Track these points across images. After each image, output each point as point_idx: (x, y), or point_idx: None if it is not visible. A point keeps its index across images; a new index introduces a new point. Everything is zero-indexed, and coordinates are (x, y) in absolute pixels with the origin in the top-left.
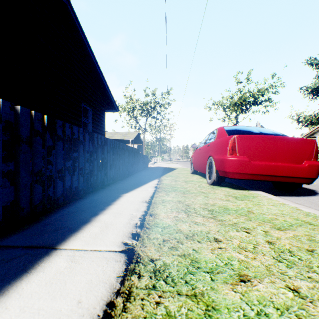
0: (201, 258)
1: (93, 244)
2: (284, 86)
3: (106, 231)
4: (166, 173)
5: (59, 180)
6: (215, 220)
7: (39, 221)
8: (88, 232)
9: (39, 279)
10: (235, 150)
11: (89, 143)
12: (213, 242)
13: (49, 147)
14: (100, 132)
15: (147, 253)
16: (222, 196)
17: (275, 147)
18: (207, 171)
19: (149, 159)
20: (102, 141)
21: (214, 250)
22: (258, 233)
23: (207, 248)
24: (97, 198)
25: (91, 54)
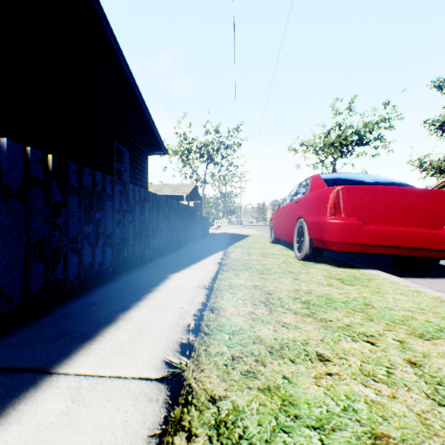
0: (298, 396)
1: (114, 364)
2: (401, 119)
3: (140, 339)
4: (235, 242)
5: (72, 254)
6: (314, 319)
7: (36, 319)
8: (109, 341)
9: (7, 440)
10: (338, 208)
11: (121, 199)
12: (316, 362)
13: (55, 203)
14: (142, 183)
15: (204, 384)
16: (320, 277)
17: (401, 204)
18: (296, 240)
19: (211, 222)
20: (142, 196)
21: (319, 380)
22: (389, 345)
23: (308, 374)
24: (132, 281)
25: (128, 72)
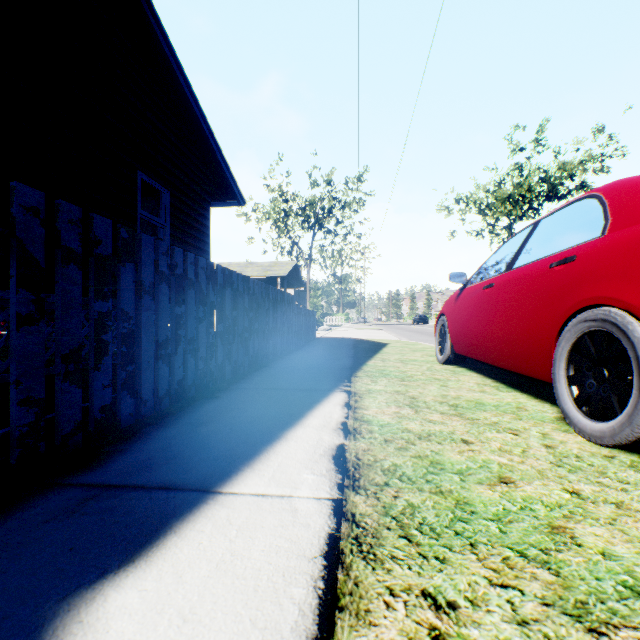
0: None
1: None
2: (623, 154)
3: None
4: (366, 361)
5: None
6: None
7: None
8: None
9: None
10: None
11: None
12: None
13: None
14: (197, 252)
15: None
16: None
17: None
18: (564, 373)
19: (319, 319)
20: (100, 241)
21: None
22: None
23: None
24: None
25: (162, 38)
